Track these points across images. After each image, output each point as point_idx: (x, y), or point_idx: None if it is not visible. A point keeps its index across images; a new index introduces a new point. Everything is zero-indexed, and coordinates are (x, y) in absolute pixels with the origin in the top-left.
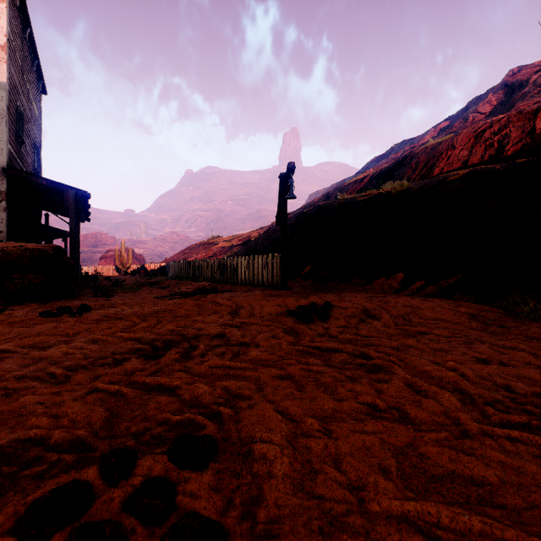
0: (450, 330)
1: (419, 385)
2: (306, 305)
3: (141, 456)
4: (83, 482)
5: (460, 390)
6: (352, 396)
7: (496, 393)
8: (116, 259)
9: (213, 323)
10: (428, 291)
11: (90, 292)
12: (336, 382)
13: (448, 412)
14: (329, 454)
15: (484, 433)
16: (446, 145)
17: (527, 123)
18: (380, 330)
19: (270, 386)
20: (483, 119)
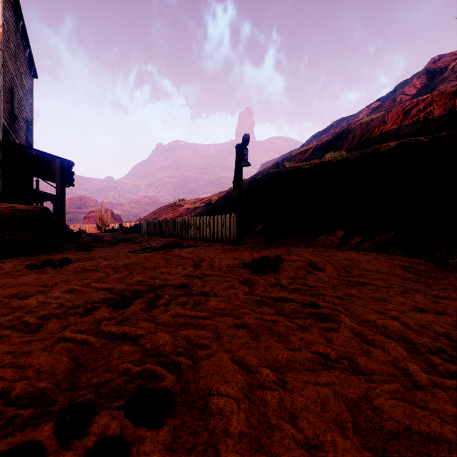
0: (387, 280)
1: (366, 334)
2: (259, 258)
3: (98, 411)
4: (33, 444)
5: (404, 338)
6: (304, 346)
7: (438, 342)
8: (97, 219)
9: (177, 274)
10: (365, 246)
11: (73, 246)
12: (289, 331)
13: (396, 361)
14: (285, 408)
15: (434, 384)
16: (379, 121)
17: (448, 102)
18: (325, 280)
19: (228, 335)
20: (409, 100)
